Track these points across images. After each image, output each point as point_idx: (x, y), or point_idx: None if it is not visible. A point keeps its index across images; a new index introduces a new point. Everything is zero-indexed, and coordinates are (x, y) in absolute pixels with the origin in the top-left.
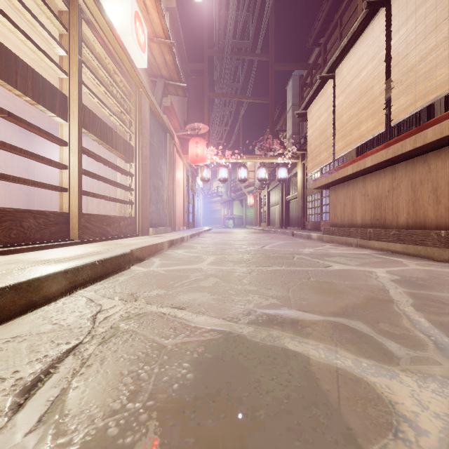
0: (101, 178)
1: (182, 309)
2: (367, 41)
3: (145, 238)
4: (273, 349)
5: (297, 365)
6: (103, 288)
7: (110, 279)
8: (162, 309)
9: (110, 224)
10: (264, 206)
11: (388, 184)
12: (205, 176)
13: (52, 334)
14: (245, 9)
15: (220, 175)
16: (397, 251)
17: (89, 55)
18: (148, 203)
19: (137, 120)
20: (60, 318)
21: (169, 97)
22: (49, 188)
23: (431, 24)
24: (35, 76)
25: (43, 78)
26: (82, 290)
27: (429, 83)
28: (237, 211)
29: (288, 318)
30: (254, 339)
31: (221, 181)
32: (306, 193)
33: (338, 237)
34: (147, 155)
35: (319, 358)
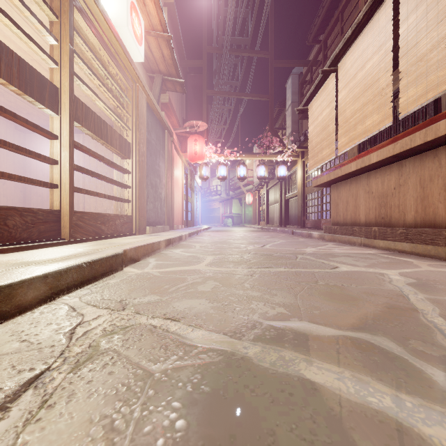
0: (95, 174)
1: (176, 320)
2: (373, 31)
3: (141, 237)
4: (288, 379)
5: (321, 406)
6: (89, 294)
7: (99, 282)
8: (153, 320)
9: (105, 223)
10: (263, 205)
11: (394, 180)
12: (204, 174)
13: (16, 355)
14: (245, 5)
15: (219, 173)
16: (404, 251)
17: (82, 46)
18: (145, 200)
19: (134, 115)
20: (32, 333)
21: (167, 94)
22: (37, 184)
23: (444, 10)
24: (21, 64)
25: (30, 67)
26: (66, 295)
27: (442, 72)
28: (236, 210)
29: (301, 333)
30: (262, 363)
31: (220, 179)
32: (306, 192)
33: (340, 236)
34: (144, 152)
35: (348, 393)
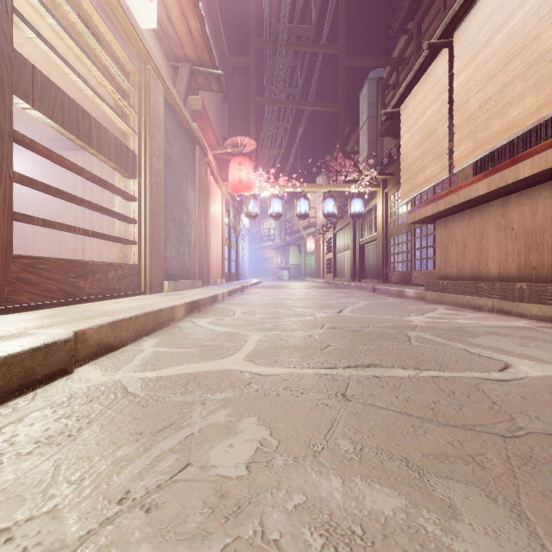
0: (64, 195)
1: None
2: None
3: (149, 299)
4: None
5: None
6: None
7: None
8: None
9: (85, 276)
10: (329, 252)
11: None
12: (252, 210)
13: None
14: None
15: (272, 208)
16: None
17: None
18: (162, 243)
19: (143, 113)
20: None
21: (200, 98)
22: None
23: None
24: None
25: None
26: None
27: None
28: (294, 259)
29: None
30: None
31: (273, 217)
32: (390, 234)
33: (454, 295)
34: (161, 170)
35: None
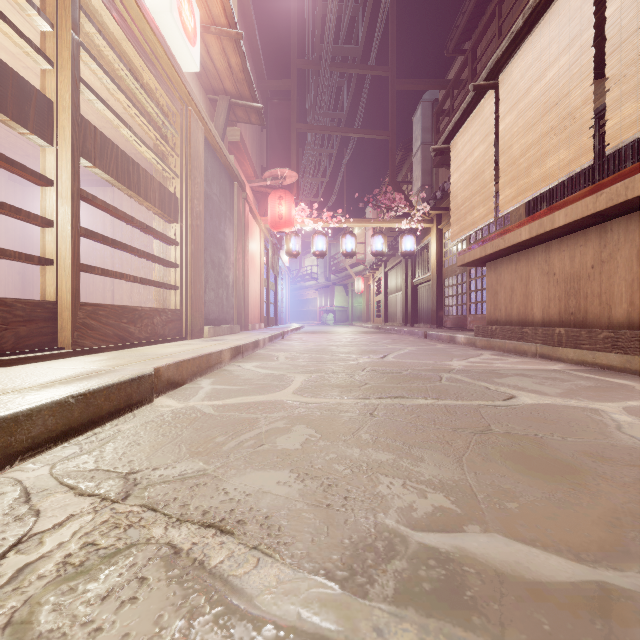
0: (118, 245)
1: (226, 530)
2: (559, 18)
3: (194, 344)
4: None
5: None
6: (75, 456)
7: (102, 430)
8: (177, 530)
9: (135, 321)
10: (380, 294)
11: (592, 254)
12: (293, 248)
13: None
14: None
15: (315, 246)
16: (612, 366)
17: (96, 38)
18: (202, 287)
19: (184, 155)
20: None
21: (238, 128)
22: (14, 258)
23: None
24: None
25: (0, 63)
26: (28, 460)
27: None
28: (340, 301)
29: (498, 576)
30: None
31: (316, 255)
32: (445, 274)
33: (502, 341)
34: (201, 212)
35: None
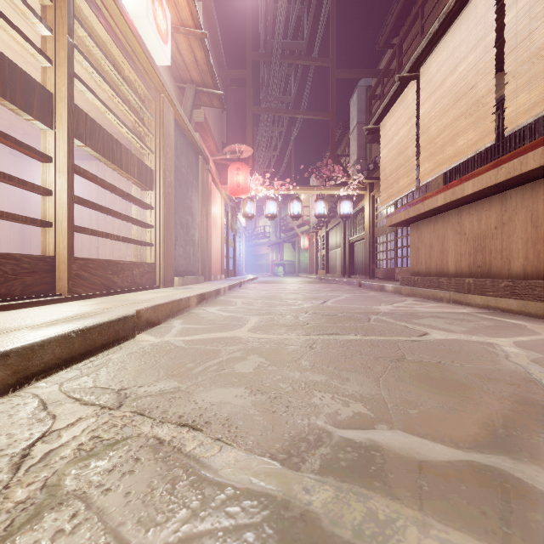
0: (104, 210)
1: (197, 428)
2: (468, 22)
3: (166, 292)
4: None
5: None
6: (77, 377)
7: (97, 358)
8: (160, 428)
9: (118, 273)
10: (322, 250)
11: (495, 217)
12: (249, 211)
13: None
14: None
15: (267, 210)
16: (510, 310)
17: (86, 40)
18: (173, 244)
19: (158, 135)
20: None
21: (202, 111)
22: (22, 221)
23: None
24: None
25: (11, 63)
26: (41, 380)
27: None
28: (288, 256)
29: (396, 457)
30: (338, 530)
31: (268, 217)
32: (376, 233)
33: (422, 289)
34: (172, 182)
35: None
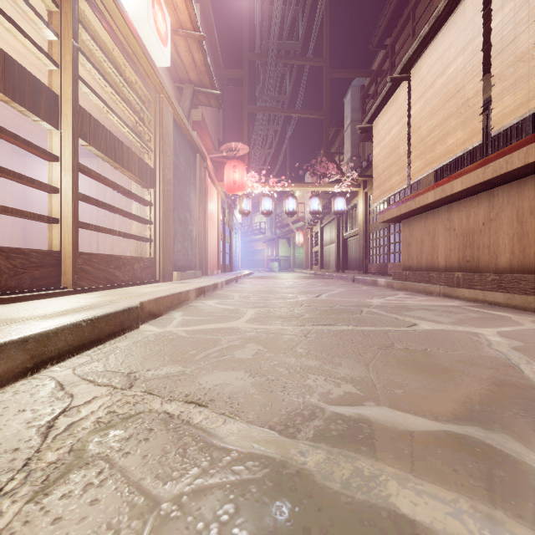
0: (107, 206)
1: (202, 404)
2: (456, 26)
3: (166, 285)
4: (372, 516)
5: None
6: (88, 363)
7: (104, 346)
8: (169, 404)
9: (120, 267)
10: (317, 245)
11: (483, 214)
12: (245, 208)
13: None
14: (294, 1)
15: (263, 206)
16: (497, 302)
17: (90, 43)
18: (172, 240)
19: (158, 134)
20: None
21: (200, 110)
22: (30, 217)
23: None
24: (8, 63)
25: (20, 67)
26: (56, 365)
27: None
28: (283, 251)
29: (381, 428)
30: (329, 483)
31: (264, 214)
32: (369, 229)
33: (414, 283)
34: (171, 179)
35: None
